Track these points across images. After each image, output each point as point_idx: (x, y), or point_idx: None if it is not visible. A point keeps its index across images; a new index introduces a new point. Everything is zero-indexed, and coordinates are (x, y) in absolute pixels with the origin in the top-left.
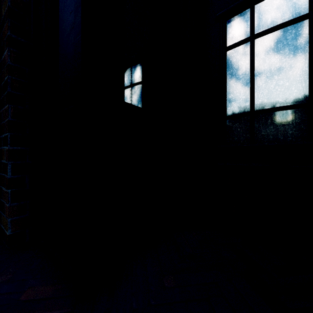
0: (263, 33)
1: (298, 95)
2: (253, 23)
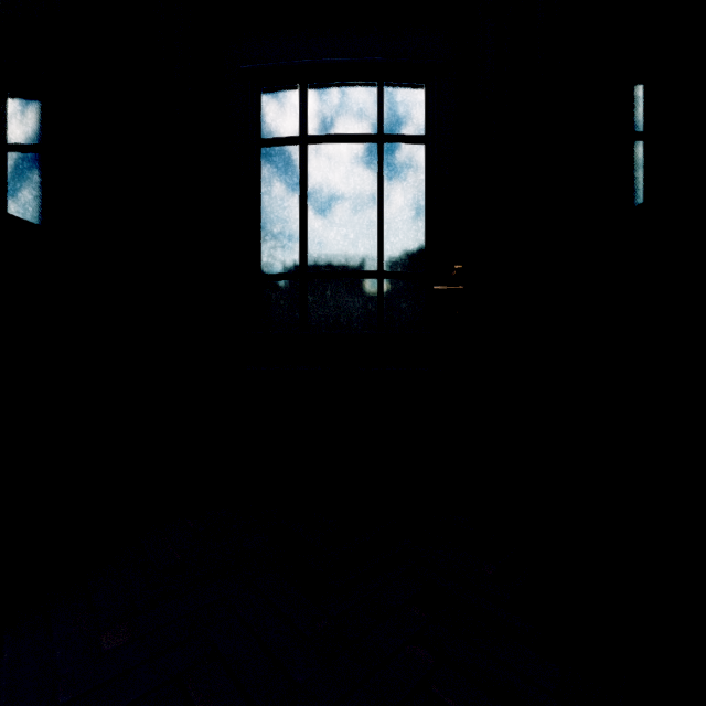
0: (320, 140)
1: (365, 256)
2: (305, 114)
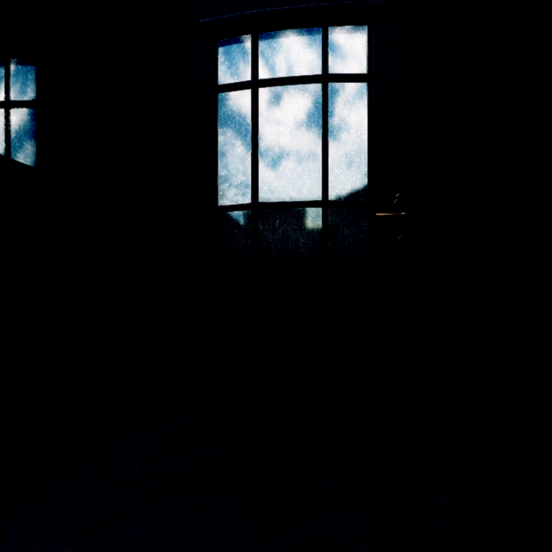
0: (269, 83)
1: (311, 188)
2: (256, 60)
